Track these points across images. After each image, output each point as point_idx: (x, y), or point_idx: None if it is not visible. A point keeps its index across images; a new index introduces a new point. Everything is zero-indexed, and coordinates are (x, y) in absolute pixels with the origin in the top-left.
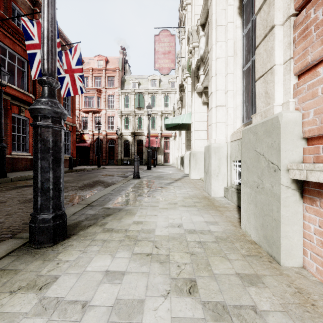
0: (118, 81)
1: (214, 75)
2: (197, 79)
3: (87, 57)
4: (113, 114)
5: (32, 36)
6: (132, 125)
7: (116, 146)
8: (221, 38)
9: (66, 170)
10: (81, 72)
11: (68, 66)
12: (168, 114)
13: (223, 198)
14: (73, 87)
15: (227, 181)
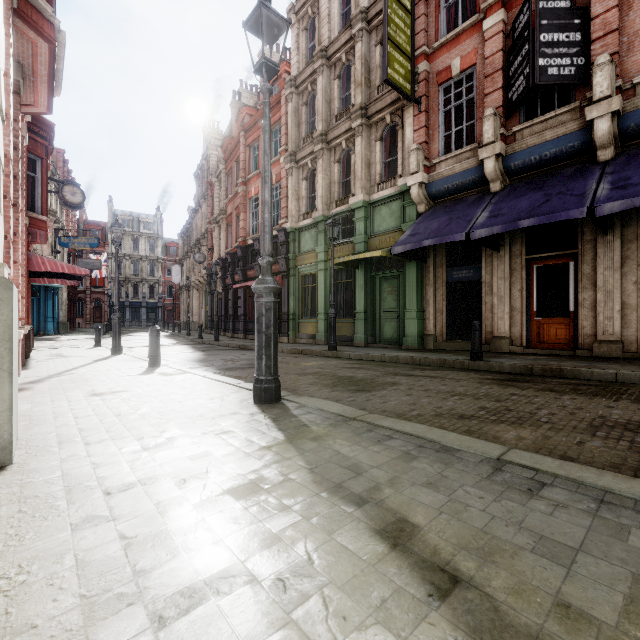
0: None
1: None
2: None
3: None
4: None
5: None
6: None
7: None
8: None
9: None
10: None
11: None
12: None
13: None
14: None
15: None
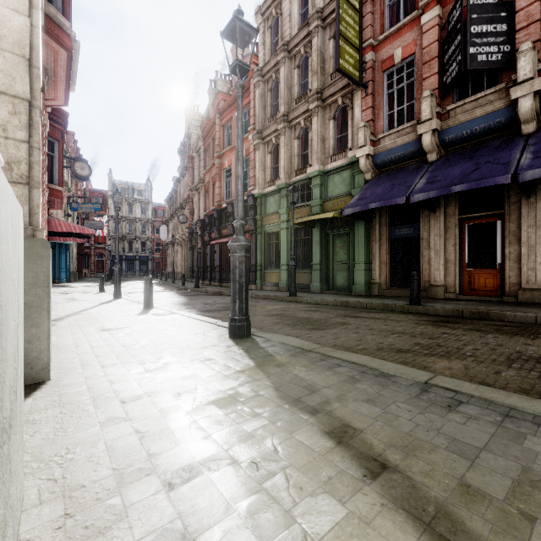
0: None
1: None
2: None
3: None
4: None
5: None
6: None
7: None
8: None
9: None
10: None
11: None
12: None
13: None
14: None
15: None
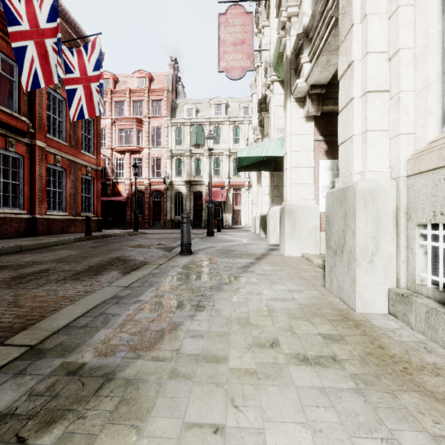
0: (167, 106)
1: (357, 21)
2: (295, 75)
3: (123, 74)
4: (160, 155)
5: (17, 17)
6: (187, 170)
7: (164, 201)
8: None
9: (80, 237)
10: (102, 82)
11: (82, 72)
12: None
13: (390, 317)
14: (91, 105)
15: (399, 275)
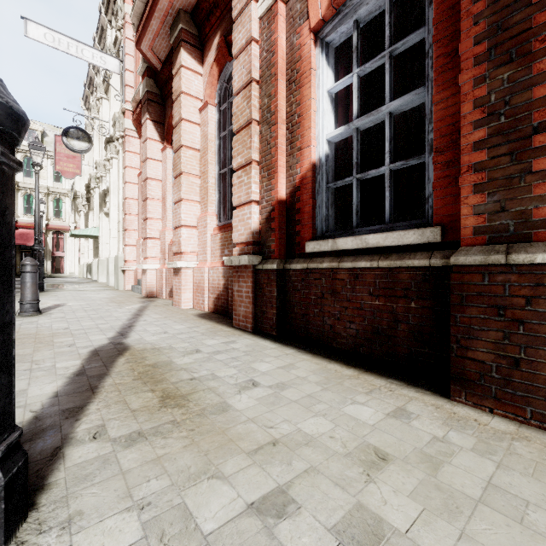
0: None
1: (112, 220)
2: (104, 203)
3: None
4: None
5: None
6: None
7: None
8: (116, 201)
9: None
10: None
11: None
12: (61, 194)
13: None
14: None
15: None
